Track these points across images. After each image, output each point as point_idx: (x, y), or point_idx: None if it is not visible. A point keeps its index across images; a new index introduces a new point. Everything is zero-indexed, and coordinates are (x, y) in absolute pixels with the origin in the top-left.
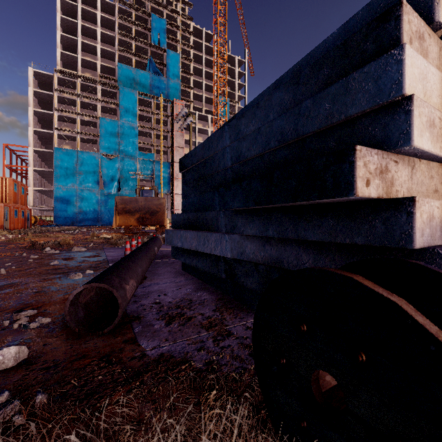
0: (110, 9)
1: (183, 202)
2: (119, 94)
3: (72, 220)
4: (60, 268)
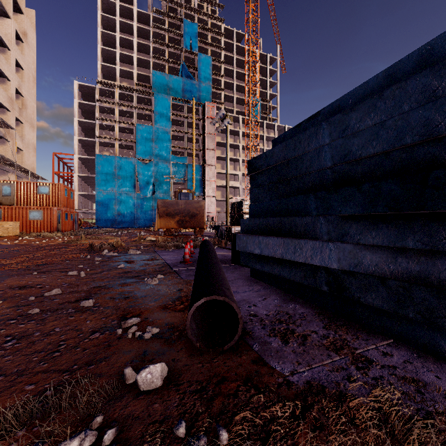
0: (145, 19)
1: (251, 206)
2: (154, 100)
3: (112, 222)
4: (129, 271)
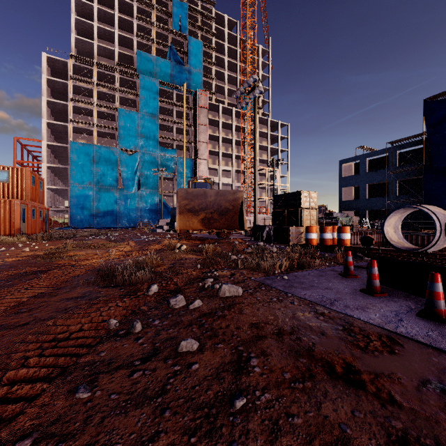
0: None
1: None
2: (139, 83)
3: (89, 222)
4: None
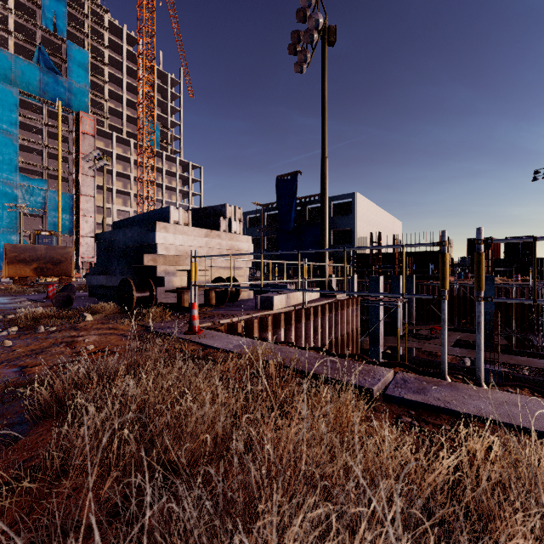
0: None
1: (98, 260)
2: None
3: None
4: None
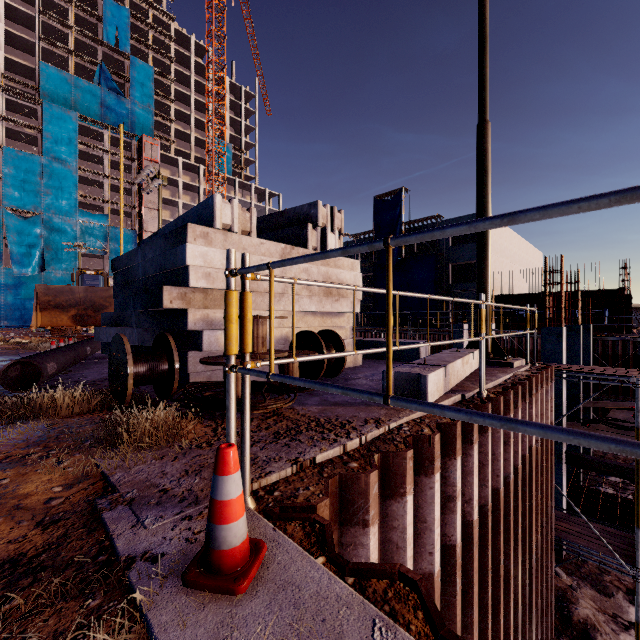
0: None
1: (115, 301)
2: (43, 113)
3: None
4: None
